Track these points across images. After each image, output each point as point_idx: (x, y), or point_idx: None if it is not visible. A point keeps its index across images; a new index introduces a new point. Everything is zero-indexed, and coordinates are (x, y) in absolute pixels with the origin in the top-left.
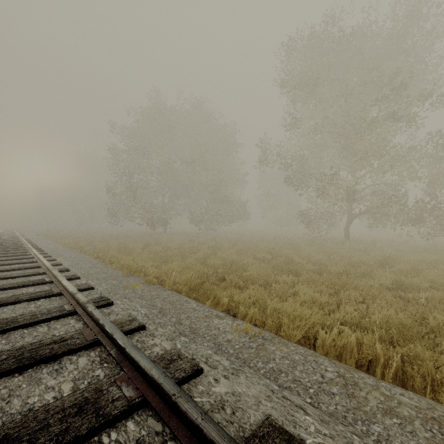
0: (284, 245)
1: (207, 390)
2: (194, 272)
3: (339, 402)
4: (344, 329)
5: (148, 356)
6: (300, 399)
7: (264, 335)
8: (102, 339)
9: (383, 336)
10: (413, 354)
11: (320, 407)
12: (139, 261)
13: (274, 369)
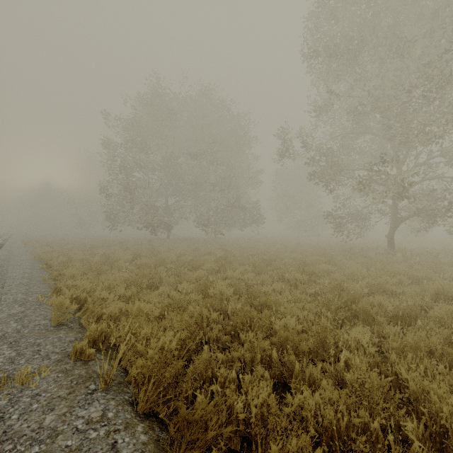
0: (316, 258)
1: None
2: (179, 326)
3: None
4: None
5: None
6: None
7: None
8: None
9: None
10: None
11: None
12: (97, 292)
13: None
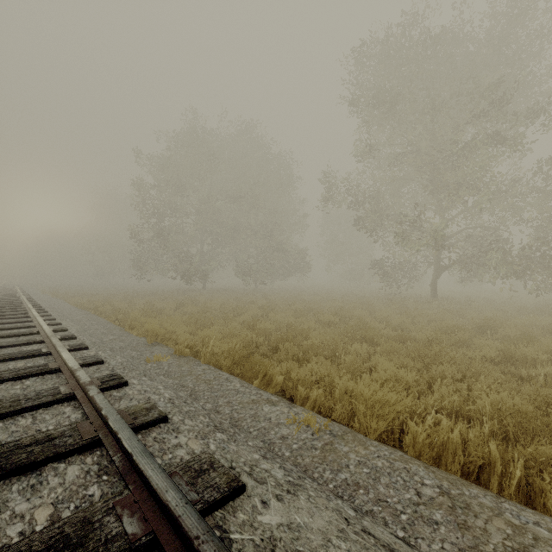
0: (354, 305)
1: (250, 521)
2: (239, 341)
3: (446, 537)
4: (440, 418)
5: (167, 464)
6: (389, 532)
7: (333, 429)
8: (104, 438)
9: (495, 429)
10: (541, 456)
11: (418, 546)
12: (168, 326)
13: (348, 482)
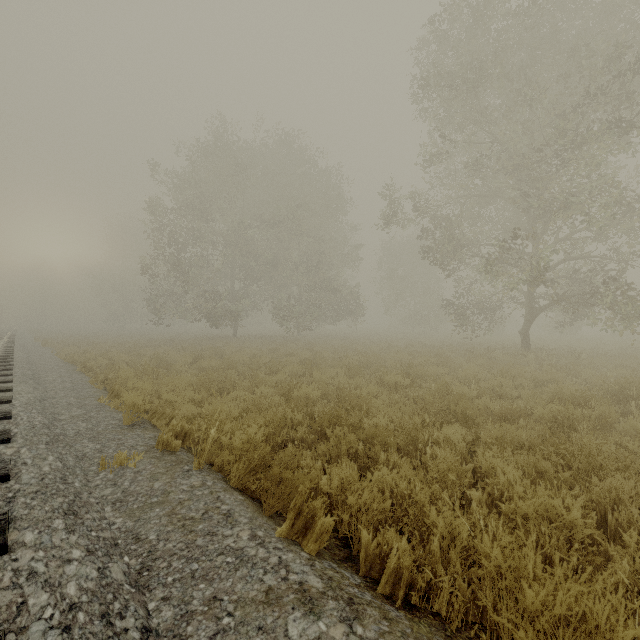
0: (426, 359)
1: None
2: (263, 422)
3: None
4: None
5: None
6: None
7: None
8: None
9: None
10: None
11: None
12: (164, 394)
13: None
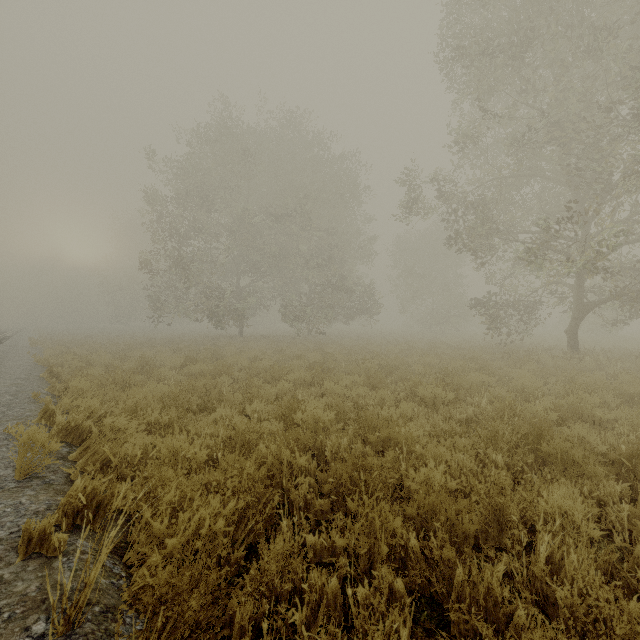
0: (463, 364)
1: None
2: (237, 484)
3: None
4: None
5: None
6: None
7: None
8: None
9: None
10: None
11: None
12: (107, 419)
13: None
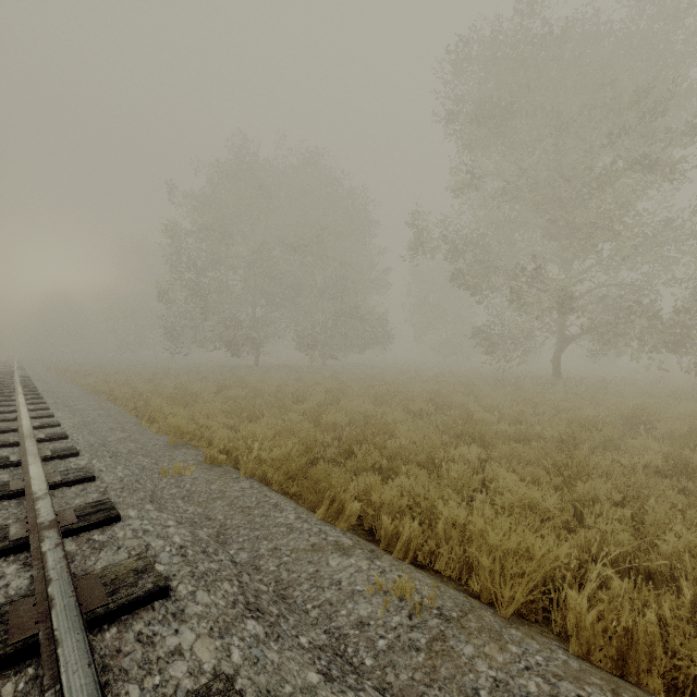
0: (453, 388)
1: None
2: (297, 441)
3: None
4: (602, 571)
5: None
6: None
7: (442, 604)
8: (45, 641)
9: None
10: None
11: None
12: (201, 419)
13: None
